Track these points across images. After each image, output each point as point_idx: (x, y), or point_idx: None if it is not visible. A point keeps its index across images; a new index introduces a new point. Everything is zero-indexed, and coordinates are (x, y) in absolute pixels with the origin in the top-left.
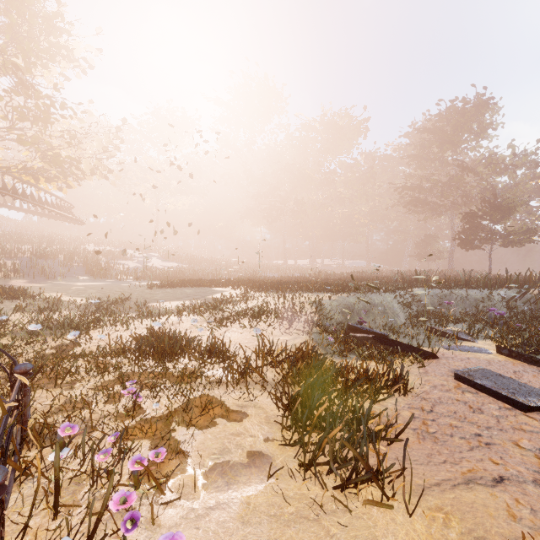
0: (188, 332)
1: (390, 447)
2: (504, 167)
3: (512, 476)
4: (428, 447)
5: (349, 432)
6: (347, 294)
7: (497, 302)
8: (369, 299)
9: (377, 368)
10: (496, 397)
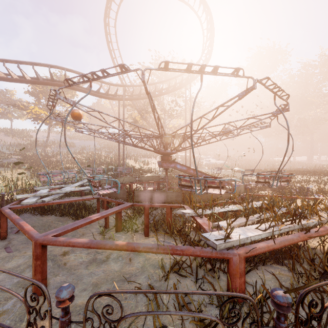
0: None
1: None
2: None
3: None
4: None
5: None
6: None
7: None
8: None
9: None
10: None
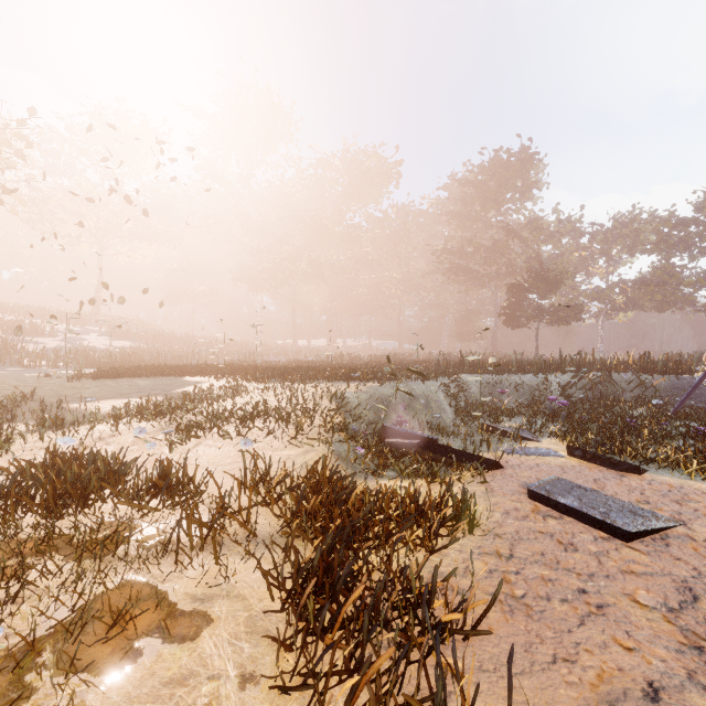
0: (129, 451)
1: (466, 641)
2: (550, 234)
3: (663, 676)
4: (521, 629)
5: (402, 632)
6: (379, 383)
7: (554, 389)
8: (409, 389)
9: (430, 492)
10: (587, 522)
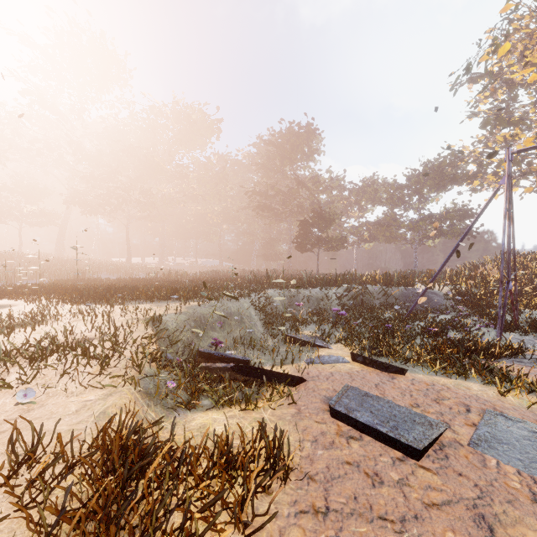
0: None
1: None
2: (325, 187)
3: None
4: None
5: None
6: (199, 303)
7: (334, 300)
8: (225, 307)
9: (243, 437)
10: (383, 441)
